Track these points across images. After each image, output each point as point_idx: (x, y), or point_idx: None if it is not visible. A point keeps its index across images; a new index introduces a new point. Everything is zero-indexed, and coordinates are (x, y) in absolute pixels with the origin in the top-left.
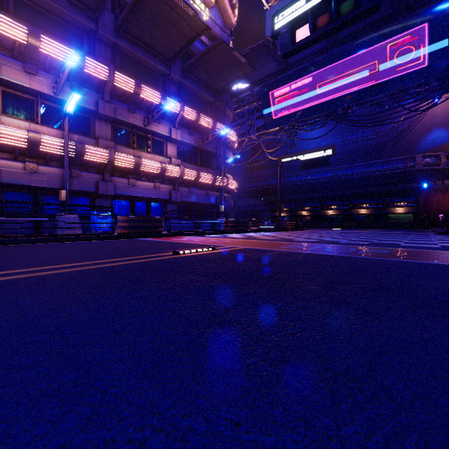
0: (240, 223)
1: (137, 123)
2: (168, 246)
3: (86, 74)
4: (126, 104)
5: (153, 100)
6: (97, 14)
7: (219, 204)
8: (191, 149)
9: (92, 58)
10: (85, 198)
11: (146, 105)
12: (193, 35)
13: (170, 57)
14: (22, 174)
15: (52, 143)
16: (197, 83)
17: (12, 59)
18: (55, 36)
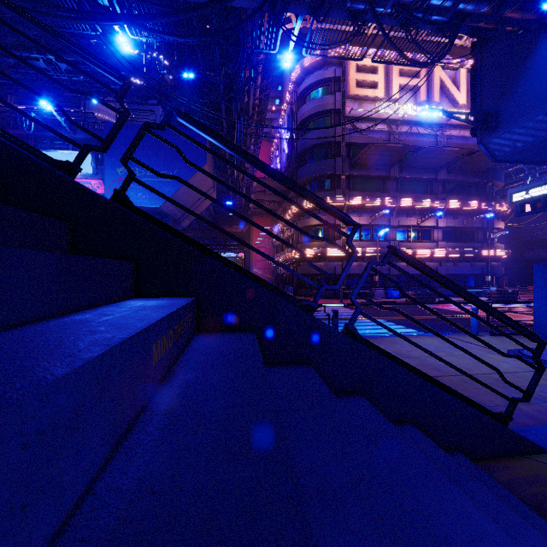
0: (507, 294)
1: (412, 224)
2: (446, 312)
3: (384, 206)
4: (405, 213)
5: (424, 206)
6: (390, 169)
7: (485, 273)
8: (455, 230)
9: (386, 194)
10: (381, 277)
11: (418, 209)
12: (457, 155)
13: (436, 168)
14: (356, 268)
15: (370, 251)
16: (461, 173)
17: (353, 213)
18: (367, 189)
